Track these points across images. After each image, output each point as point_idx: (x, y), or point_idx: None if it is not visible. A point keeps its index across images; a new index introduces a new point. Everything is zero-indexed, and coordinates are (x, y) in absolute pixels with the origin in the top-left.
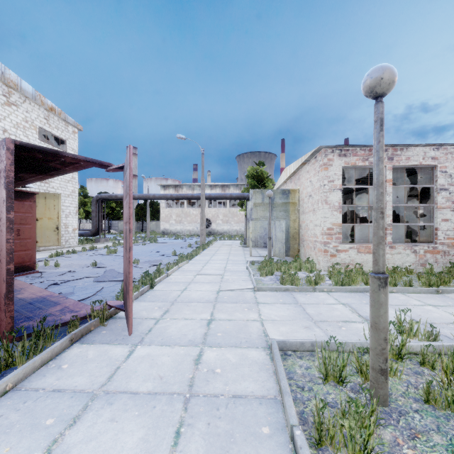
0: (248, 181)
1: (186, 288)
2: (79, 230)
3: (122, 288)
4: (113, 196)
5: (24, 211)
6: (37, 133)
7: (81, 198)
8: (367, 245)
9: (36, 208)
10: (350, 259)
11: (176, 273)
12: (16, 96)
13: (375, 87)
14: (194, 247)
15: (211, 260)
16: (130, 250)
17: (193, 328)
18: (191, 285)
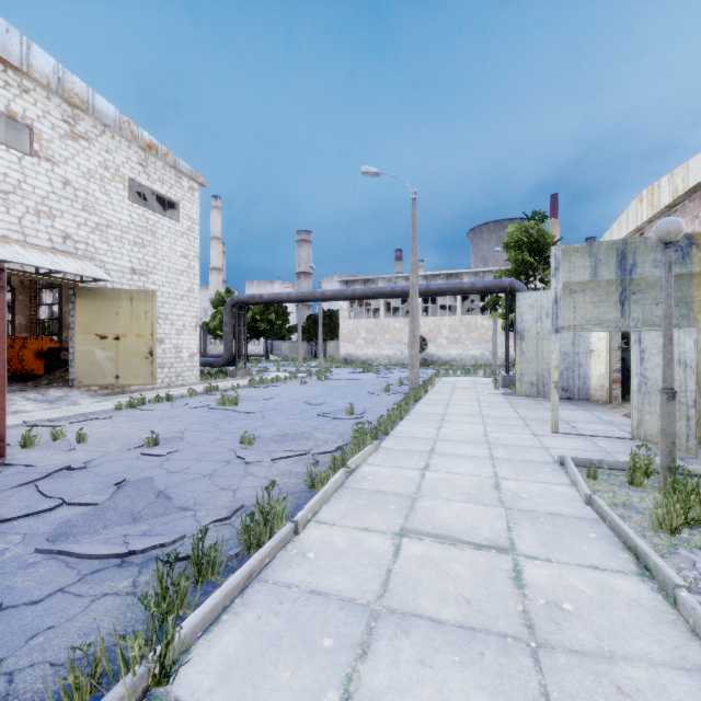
0: (509, 254)
1: None
2: None
3: None
4: (256, 297)
5: None
6: (125, 188)
7: None
8: None
9: (117, 317)
10: None
11: (332, 507)
12: (88, 123)
13: None
14: (395, 393)
15: (442, 441)
16: None
17: None
18: (377, 661)
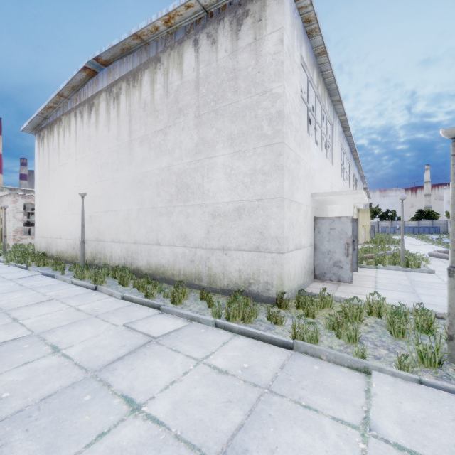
0: None
1: None
2: None
3: None
4: None
5: None
6: None
7: None
8: None
9: None
10: (28, 242)
11: None
12: None
13: (4, 208)
14: None
15: None
16: None
17: None
18: None
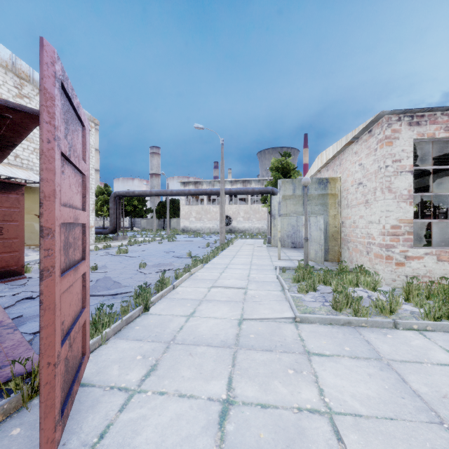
0: (272, 174)
1: (194, 311)
2: (103, 227)
3: (93, 317)
4: (130, 192)
5: (9, 206)
6: None
7: (105, 196)
8: None
9: None
10: (426, 270)
11: (186, 283)
12: (29, 88)
13: None
14: (212, 247)
15: (231, 264)
16: (45, 276)
17: (189, 434)
18: (202, 306)
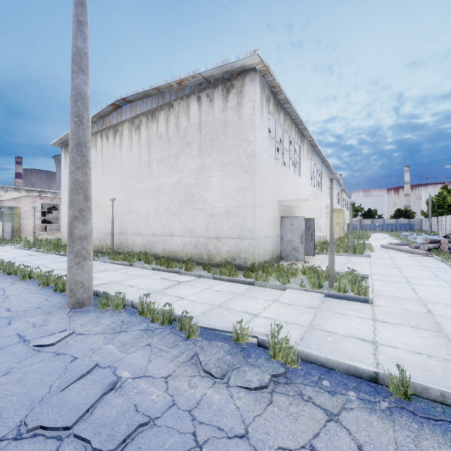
0: None
1: None
2: None
3: None
4: None
5: None
6: None
7: None
8: (52, 232)
9: None
10: (45, 237)
11: None
12: None
13: (34, 208)
14: None
15: None
16: None
17: None
18: None
